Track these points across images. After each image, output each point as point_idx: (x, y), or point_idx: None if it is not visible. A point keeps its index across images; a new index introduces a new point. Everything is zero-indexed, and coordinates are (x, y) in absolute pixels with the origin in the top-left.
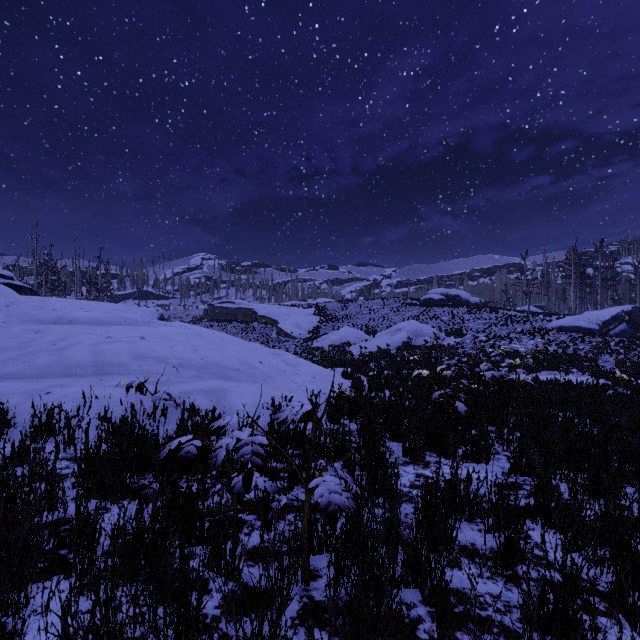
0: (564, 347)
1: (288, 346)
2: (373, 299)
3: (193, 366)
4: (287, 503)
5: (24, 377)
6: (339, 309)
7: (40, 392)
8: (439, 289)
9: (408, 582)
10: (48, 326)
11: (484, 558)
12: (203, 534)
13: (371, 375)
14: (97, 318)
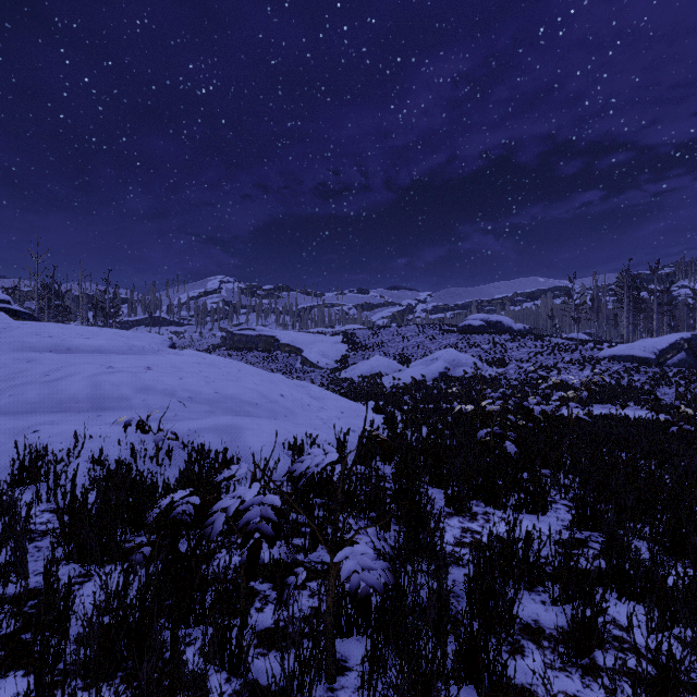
0: (618, 378)
1: (314, 377)
2: (407, 325)
3: (205, 400)
4: (309, 567)
5: (10, 413)
6: (369, 336)
7: (26, 430)
8: (479, 315)
9: (460, 677)
10: (42, 355)
11: (552, 641)
12: (203, 612)
13: (405, 409)
14: (99, 346)
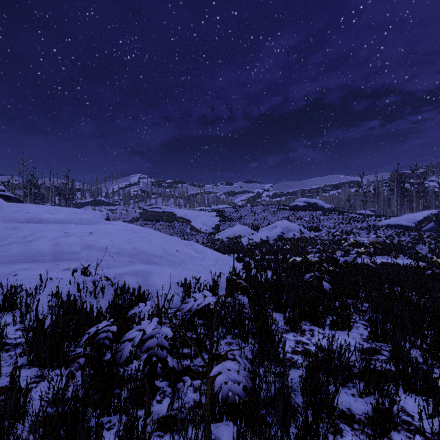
0: (391, 239)
1: (198, 238)
2: (257, 205)
3: (127, 254)
4: (194, 369)
5: None
6: (233, 212)
7: (9, 274)
8: (302, 198)
9: None
10: (22, 224)
11: (361, 424)
12: (120, 404)
13: (256, 259)
14: (60, 219)
